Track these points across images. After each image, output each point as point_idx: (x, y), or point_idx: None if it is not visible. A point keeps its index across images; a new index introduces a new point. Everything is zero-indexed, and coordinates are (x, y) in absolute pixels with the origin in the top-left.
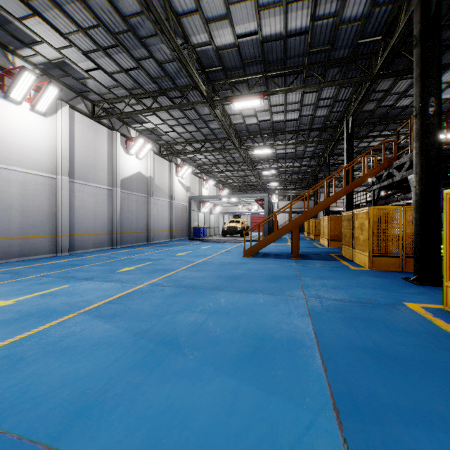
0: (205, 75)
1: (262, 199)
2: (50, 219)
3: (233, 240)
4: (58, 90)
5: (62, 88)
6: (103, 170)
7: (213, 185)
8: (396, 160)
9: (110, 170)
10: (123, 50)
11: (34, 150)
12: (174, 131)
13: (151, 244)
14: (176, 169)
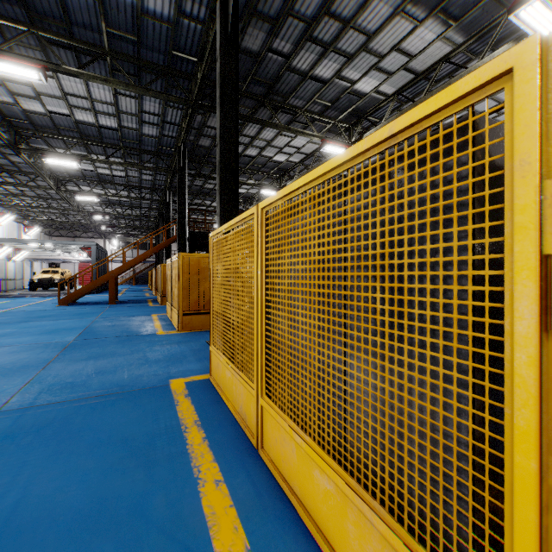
0: (8, 122)
1: (90, 247)
2: None
3: (47, 294)
4: None
5: None
6: None
7: (13, 220)
8: None
9: None
10: None
11: None
12: None
13: None
14: None
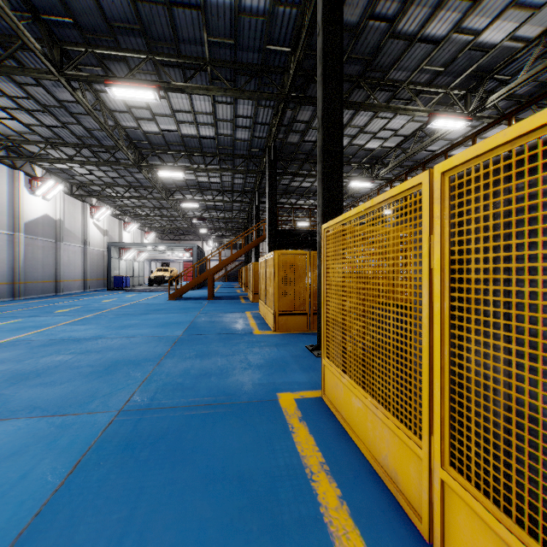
0: (133, 145)
1: (192, 248)
2: None
3: (160, 289)
4: None
5: None
6: (4, 213)
7: (137, 228)
8: None
9: (12, 213)
10: (49, 115)
11: None
12: (93, 174)
13: (62, 295)
14: (90, 210)
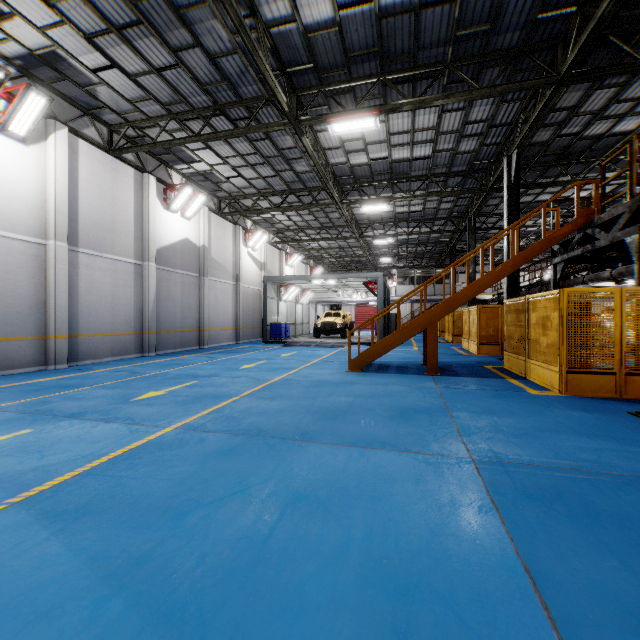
0: (286, 78)
1: (374, 281)
2: (36, 311)
3: (330, 343)
4: (46, 100)
5: (58, 100)
6: (127, 234)
7: (300, 262)
8: (600, 213)
9: (139, 234)
10: (150, 33)
11: (6, 197)
12: (240, 175)
13: (205, 349)
14: (244, 235)
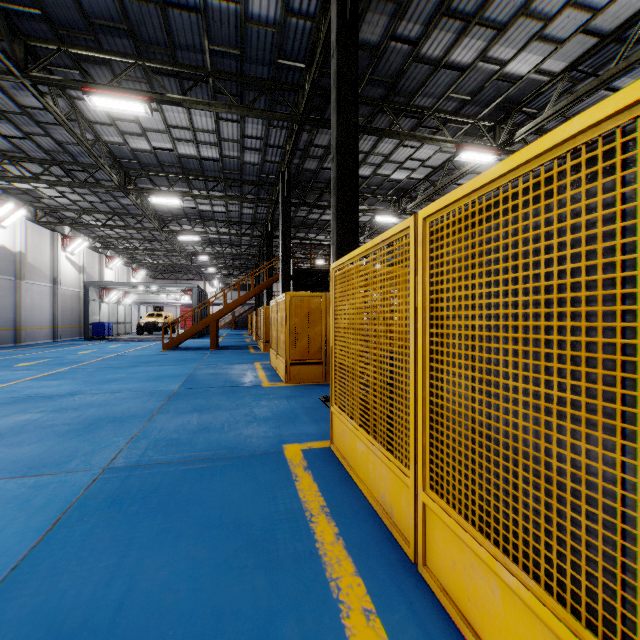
0: (118, 164)
1: (191, 289)
2: None
3: (152, 338)
4: None
5: None
6: None
7: (122, 264)
8: None
9: None
10: (9, 123)
11: None
12: (66, 197)
13: (25, 346)
14: (62, 241)
